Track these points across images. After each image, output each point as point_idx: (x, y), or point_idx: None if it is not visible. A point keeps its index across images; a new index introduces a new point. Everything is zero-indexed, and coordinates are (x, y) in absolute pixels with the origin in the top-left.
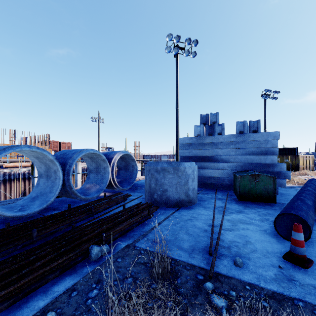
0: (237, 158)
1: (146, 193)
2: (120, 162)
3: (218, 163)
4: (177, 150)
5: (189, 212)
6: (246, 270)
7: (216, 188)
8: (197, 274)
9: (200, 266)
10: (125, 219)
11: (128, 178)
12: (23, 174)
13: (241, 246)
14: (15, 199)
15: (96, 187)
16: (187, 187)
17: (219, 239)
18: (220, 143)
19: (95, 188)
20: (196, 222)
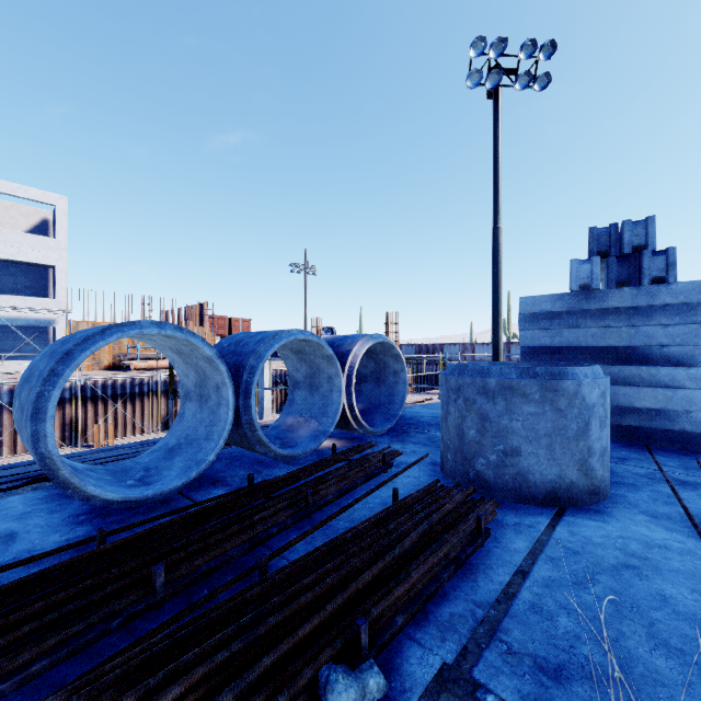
0: None
1: (447, 453)
2: (362, 362)
3: (653, 367)
4: (498, 333)
5: (605, 529)
6: None
7: (643, 443)
8: None
9: None
10: (412, 549)
11: (383, 403)
12: (165, 383)
13: None
14: (139, 443)
15: (309, 425)
16: (585, 445)
17: None
18: (660, 309)
19: (308, 429)
20: (661, 583)
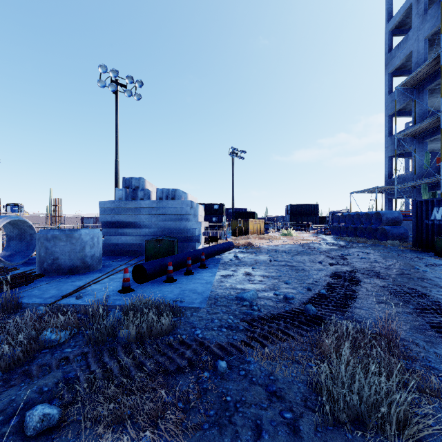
0: (158, 224)
1: (36, 264)
2: (10, 229)
3: (141, 229)
4: None
5: (80, 276)
6: (81, 300)
7: (139, 256)
8: (40, 306)
9: (47, 303)
10: None
11: (23, 250)
12: None
13: (96, 290)
14: None
15: None
16: (83, 254)
17: (82, 289)
18: (143, 209)
19: None
20: (77, 282)
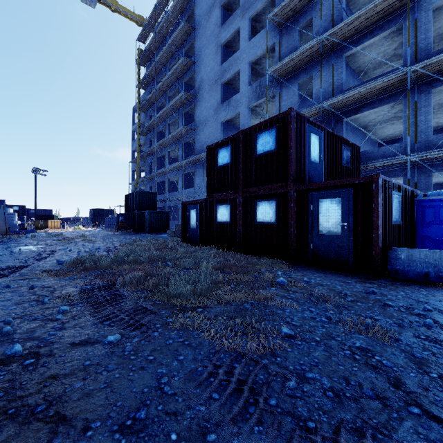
0: None
1: None
2: None
3: None
4: None
5: None
6: None
7: None
8: None
9: None
10: None
11: None
12: None
13: None
14: None
15: None
16: None
17: None
18: None
19: None
20: None
